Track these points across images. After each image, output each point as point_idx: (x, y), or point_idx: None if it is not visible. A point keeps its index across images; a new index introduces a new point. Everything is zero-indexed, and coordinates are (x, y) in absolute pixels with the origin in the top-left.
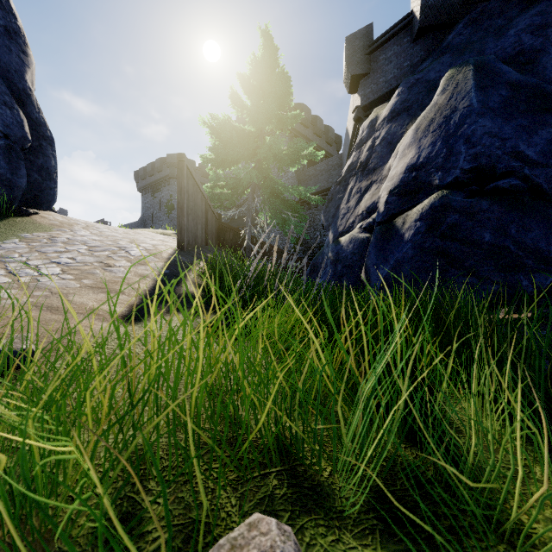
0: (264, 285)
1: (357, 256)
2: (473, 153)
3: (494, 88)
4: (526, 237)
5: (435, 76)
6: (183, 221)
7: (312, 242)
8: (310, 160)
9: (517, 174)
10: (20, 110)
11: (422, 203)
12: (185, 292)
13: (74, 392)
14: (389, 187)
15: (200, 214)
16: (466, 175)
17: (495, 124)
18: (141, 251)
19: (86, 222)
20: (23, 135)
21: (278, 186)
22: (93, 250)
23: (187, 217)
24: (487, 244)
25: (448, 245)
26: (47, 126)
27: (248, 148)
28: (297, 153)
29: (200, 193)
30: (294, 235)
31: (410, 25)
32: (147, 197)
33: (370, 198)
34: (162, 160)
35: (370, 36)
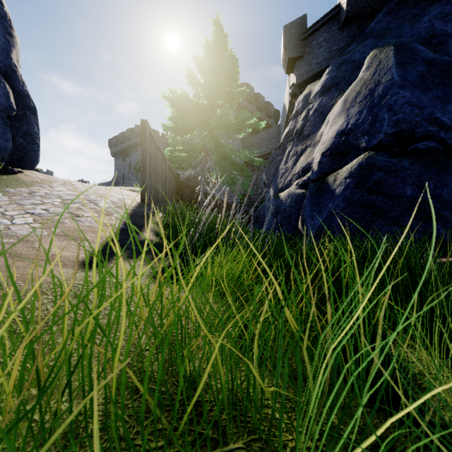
0: (215, 233)
1: (294, 209)
2: (395, 119)
3: (412, 64)
4: (443, 191)
5: (360, 57)
6: (145, 178)
7: (255, 198)
8: (254, 130)
9: (433, 137)
10: (6, 84)
11: (351, 162)
12: (144, 240)
13: (10, 348)
14: (322, 150)
15: (161, 173)
16: (389, 138)
17: (414, 95)
18: (108, 203)
19: (64, 180)
20: (9, 105)
21: (227, 150)
22: (66, 203)
23: (149, 175)
24: (409, 198)
25: (374, 198)
26: (31, 98)
27: (202, 118)
28: (243, 122)
29: (161, 155)
30: (240, 192)
31: (338, 15)
32: (118, 161)
33: (305, 160)
34: (131, 130)
35: (304, 25)
